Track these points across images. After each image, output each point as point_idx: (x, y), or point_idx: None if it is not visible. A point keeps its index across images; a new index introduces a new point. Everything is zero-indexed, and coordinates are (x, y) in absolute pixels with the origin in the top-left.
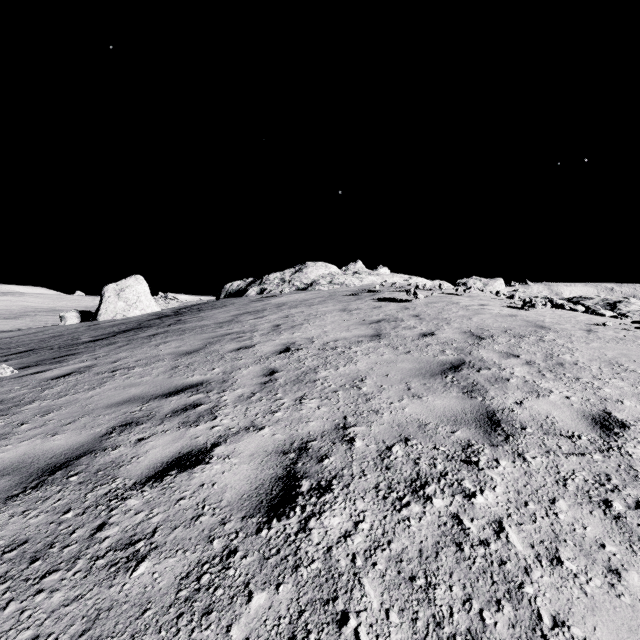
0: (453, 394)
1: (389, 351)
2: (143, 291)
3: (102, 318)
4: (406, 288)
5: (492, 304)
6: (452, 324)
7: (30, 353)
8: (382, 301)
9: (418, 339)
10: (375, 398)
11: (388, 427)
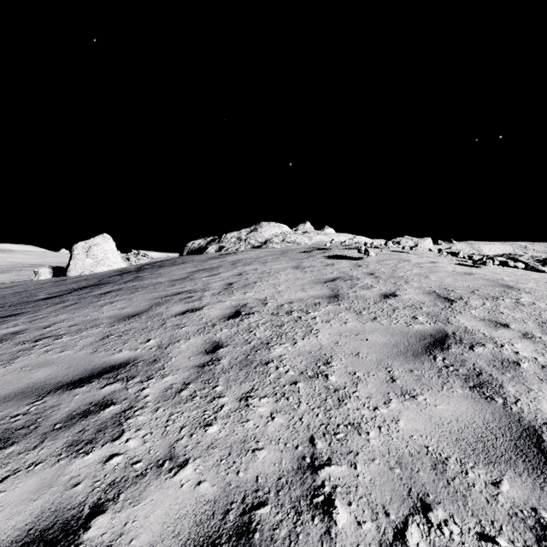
0: (458, 391)
1: (352, 317)
2: (110, 249)
3: (71, 274)
4: (354, 246)
5: (441, 261)
6: (411, 283)
7: None
8: (333, 258)
9: (381, 301)
10: (350, 397)
11: (384, 468)
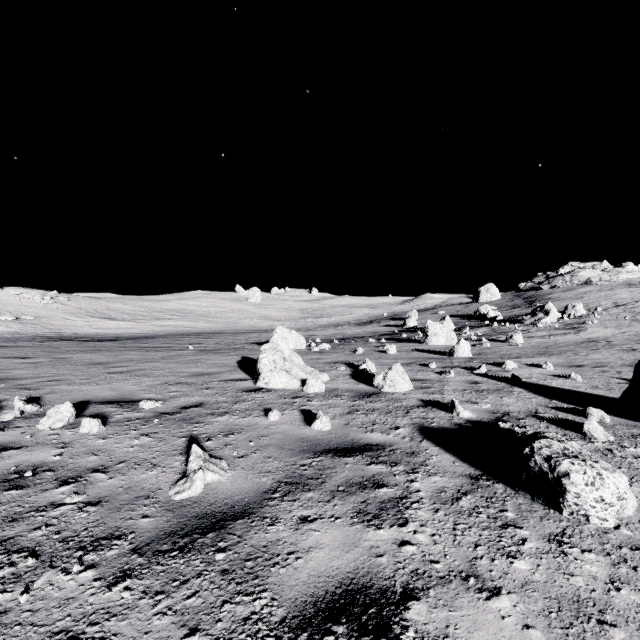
0: None
1: None
2: (495, 290)
3: (481, 301)
4: None
5: None
6: None
7: (520, 305)
8: None
9: None
10: None
11: None
